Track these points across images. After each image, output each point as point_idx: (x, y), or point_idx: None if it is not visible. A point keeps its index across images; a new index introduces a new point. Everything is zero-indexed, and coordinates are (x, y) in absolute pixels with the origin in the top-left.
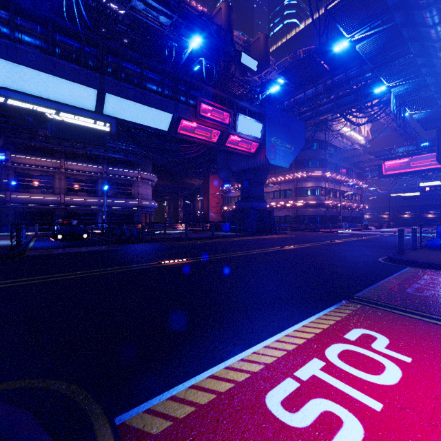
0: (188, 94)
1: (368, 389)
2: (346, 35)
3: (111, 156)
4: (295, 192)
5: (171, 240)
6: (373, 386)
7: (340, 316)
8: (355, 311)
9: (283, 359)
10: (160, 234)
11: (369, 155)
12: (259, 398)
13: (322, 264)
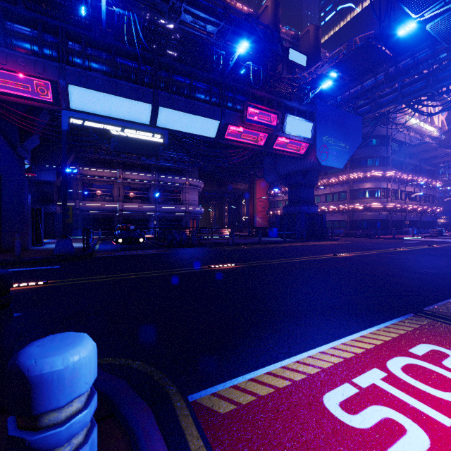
0: (235, 100)
1: (437, 404)
2: (413, 15)
3: (161, 165)
4: (350, 194)
5: (219, 245)
6: (443, 402)
7: (405, 330)
8: (423, 326)
9: (340, 365)
10: (208, 239)
11: (444, 149)
12: (316, 397)
13: (383, 274)
